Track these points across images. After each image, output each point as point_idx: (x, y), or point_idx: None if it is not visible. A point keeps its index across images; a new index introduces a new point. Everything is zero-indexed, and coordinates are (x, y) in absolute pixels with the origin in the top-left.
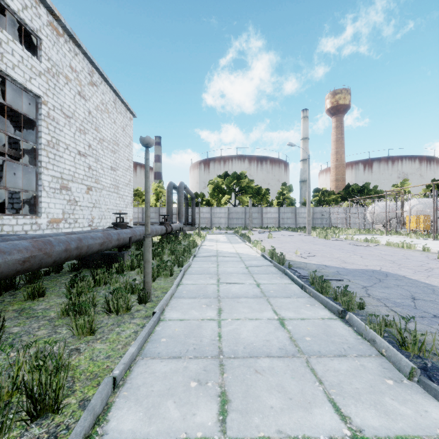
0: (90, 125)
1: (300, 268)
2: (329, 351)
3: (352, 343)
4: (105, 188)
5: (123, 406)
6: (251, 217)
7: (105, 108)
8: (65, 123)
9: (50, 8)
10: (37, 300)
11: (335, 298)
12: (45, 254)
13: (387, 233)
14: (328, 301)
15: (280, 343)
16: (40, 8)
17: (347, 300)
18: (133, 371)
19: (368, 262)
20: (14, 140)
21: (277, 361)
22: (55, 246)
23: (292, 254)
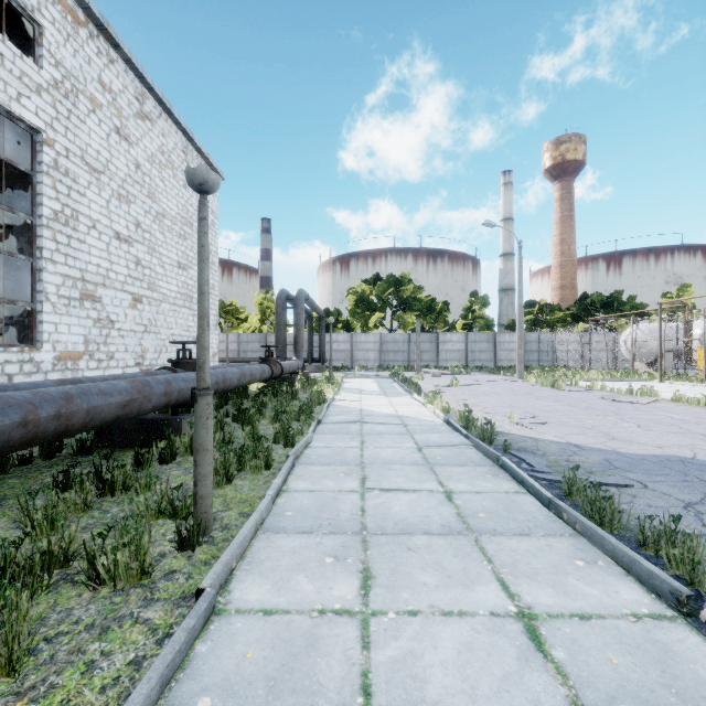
0: (139, 188)
1: (526, 452)
2: None
3: None
4: (168, 300)
5: None
6: (419, 349)
7: (167, 161)
8: (90, 181)
9: None
10: None
11: (643, 542)
12: None
13: (662, 378)
14: (637, 558)
15: None
16: None
17: (683, 555)
18: None
19: (659, 438)
20: None
21: None
22: None
23: (502, 418)
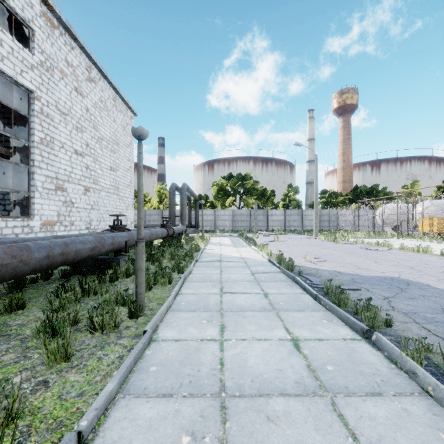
0: (88, 123)
1: (310, 275)
2: (359, 387)
3: (385, 375)
4: (105, 190)
5: None
6: (256, 219)
7: (104, 106)
8: (60, 120)
9: None
10: (15, 313)
11: (356, 312)
12: (20, 262)
13: (399, 236)
14: (349, 317)
15: (297, 374)
16: None
17: (371, 315)
18: (109, 417)
19: (384, 268)
20: (6, 138)
21: (294, 403)
22: (34, 252)
23: (301, 258)
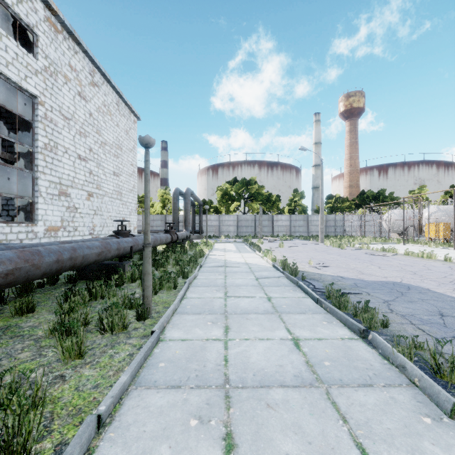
0: (91, 127)
1: (314, 280)
2: (352, 379)
3: (378, 370)
4: (108, 195)
5: (108, 452)
6: (261, 224)
7: (107, 110)
8: (64, 125)
9: (47, 2)
10: (26, 316)
11: (355, 314)
12: (33, 266)
13: (405, 242)
14: (348, 318)
15: (295, 369)
16: (37, 2)
17: (369, 317)
18: (123, 405)
19: (387, 273)
20: (9, 143)
21: (292, 392)
22: (44, 257)
23: (305, 264)
